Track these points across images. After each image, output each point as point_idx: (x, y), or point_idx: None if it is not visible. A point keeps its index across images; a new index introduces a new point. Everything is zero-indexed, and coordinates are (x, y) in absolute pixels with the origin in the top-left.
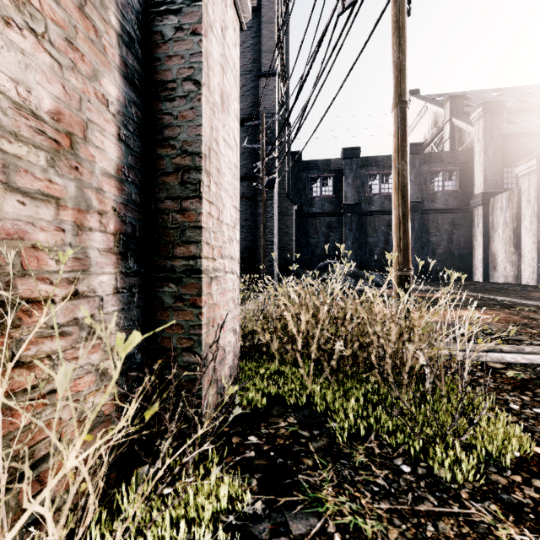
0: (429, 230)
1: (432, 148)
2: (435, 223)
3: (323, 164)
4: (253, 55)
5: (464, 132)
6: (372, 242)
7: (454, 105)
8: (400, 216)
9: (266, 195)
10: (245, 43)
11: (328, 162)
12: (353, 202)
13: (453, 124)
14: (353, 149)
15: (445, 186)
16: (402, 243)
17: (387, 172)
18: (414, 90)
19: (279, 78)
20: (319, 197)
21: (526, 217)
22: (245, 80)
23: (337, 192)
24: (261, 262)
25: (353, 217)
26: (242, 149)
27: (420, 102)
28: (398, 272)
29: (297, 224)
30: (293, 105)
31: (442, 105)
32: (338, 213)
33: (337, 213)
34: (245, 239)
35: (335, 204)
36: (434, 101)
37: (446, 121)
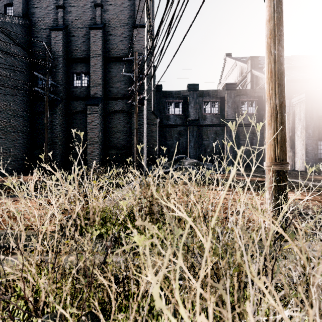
0: (239, 137)
1: (239, 88)
2: (243, 132)
3: (176, 94)
4: (129, 13)
5: (259, 78)
6: (206, 144)
7: (253, 62)
8: (277, 106)
9: (138, 109)
10: (123, 4)
11: (179, 92)
12: (194, 118)
13: (252, 73)
14: (194, 85)
15: (248, 110)
16: (279, 135)
17: (215, 100)
18: (228, 54)
19: (147, 33)
20: (173, 115)
21: (298, 129)
22: (124, 30)
23: (184, 112)
24: (135, 156)
25: (194, 128)
26: (122, 78)
27: (232, 60)
28: (275, 166)
29: (159, 132)
30: (158, 30)
31: (246, 61)
32: (185, 125)
33: (184, 125)
34: (124, 140)
35: (183, 119)
36: (241, 60)
37: (248, 72)
